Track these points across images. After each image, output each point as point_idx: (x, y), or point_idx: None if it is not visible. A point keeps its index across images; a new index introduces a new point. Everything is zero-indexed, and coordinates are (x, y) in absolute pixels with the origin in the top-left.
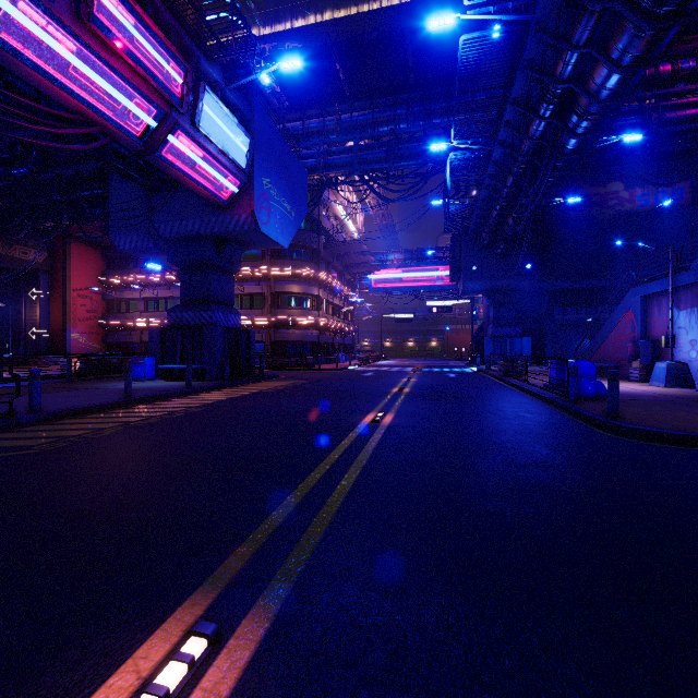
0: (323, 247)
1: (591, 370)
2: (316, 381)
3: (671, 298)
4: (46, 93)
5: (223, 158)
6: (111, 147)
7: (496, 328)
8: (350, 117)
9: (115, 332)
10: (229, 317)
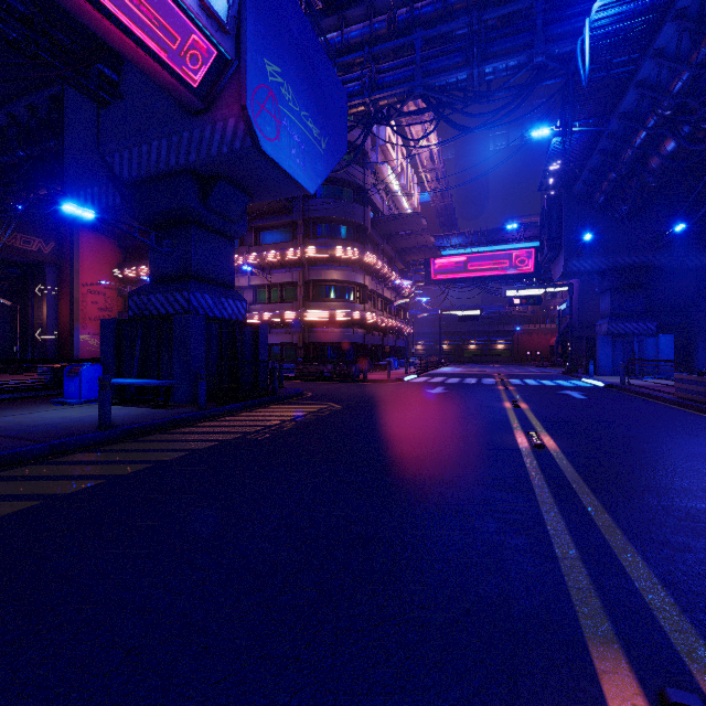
0: (370, 223)
1: None
2: (358, 405)
3: None
4: None
5: None
6: None
7: (615, 323)
8: (410, 8)
9: None
10: (224, 304)
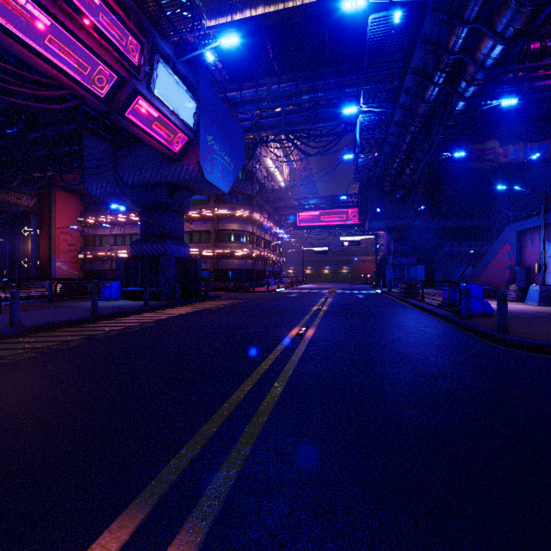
0: (256, 193)
1: (479, 291)
2: (251, 300)
3: (543, 232)
4: (25, 60)
5: (174, 118)
6: (83, 110)
7: (396, 258)
8: (278, 87)
9: (90, 261)
10: (180, 249)
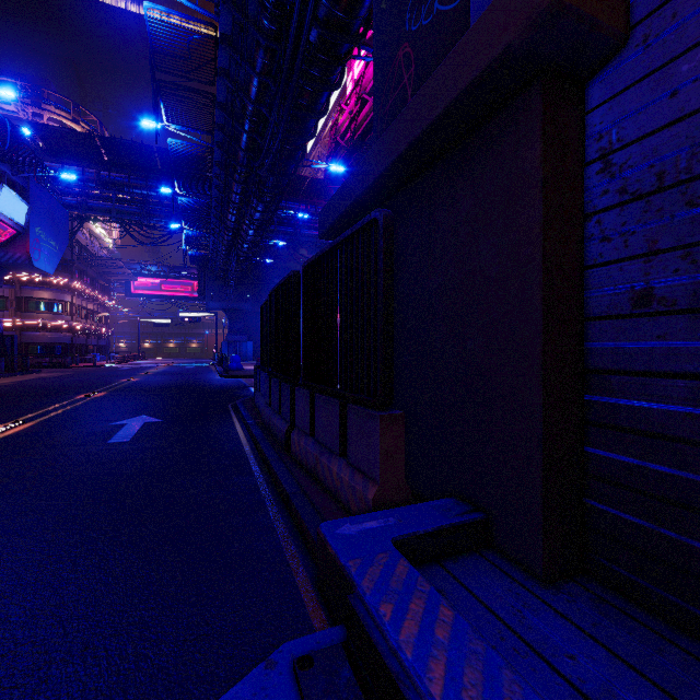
0: (77, 258)
1: (239, 359)
2: (82, 372)
3: None
4: None
5: (8, 221)
6: None
7: (231, 336)
8: (109, 176)
9: None
10: None
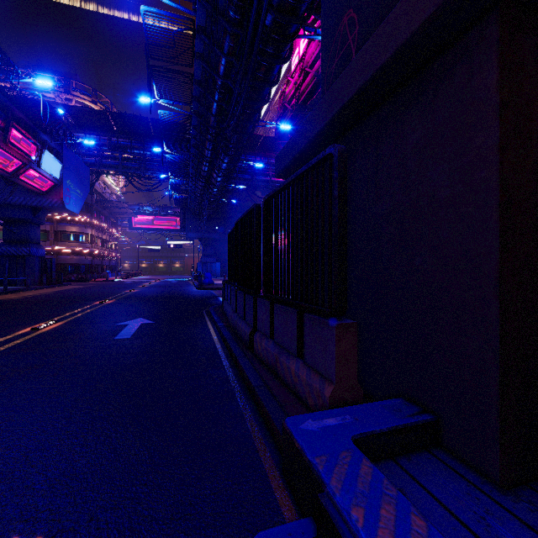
0: (95, 202)
1: (210, 275)
2: (98, 285)
3: None
4: None
5: (48, 176)
6: None
7: (204, 258)
8: (117, 141)
9: None
10: (39, 251)
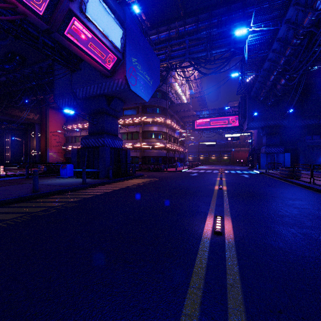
0: (169, 107)
1: None
2: (164, 179)
3: None
4: None
5: (105, 40)
6: (43, 41)
7: (268, 148)
8: (184, 28)
9: (69, 152)
10: (115, 142)
